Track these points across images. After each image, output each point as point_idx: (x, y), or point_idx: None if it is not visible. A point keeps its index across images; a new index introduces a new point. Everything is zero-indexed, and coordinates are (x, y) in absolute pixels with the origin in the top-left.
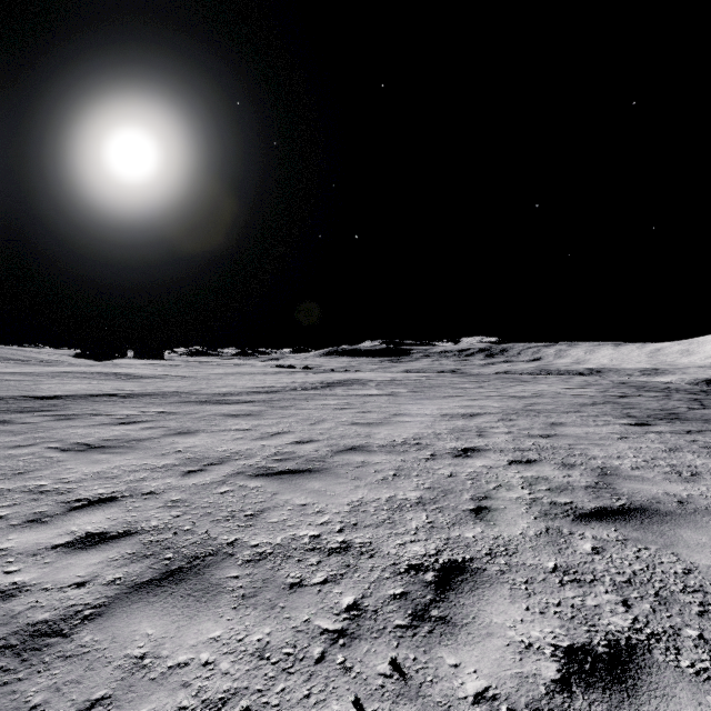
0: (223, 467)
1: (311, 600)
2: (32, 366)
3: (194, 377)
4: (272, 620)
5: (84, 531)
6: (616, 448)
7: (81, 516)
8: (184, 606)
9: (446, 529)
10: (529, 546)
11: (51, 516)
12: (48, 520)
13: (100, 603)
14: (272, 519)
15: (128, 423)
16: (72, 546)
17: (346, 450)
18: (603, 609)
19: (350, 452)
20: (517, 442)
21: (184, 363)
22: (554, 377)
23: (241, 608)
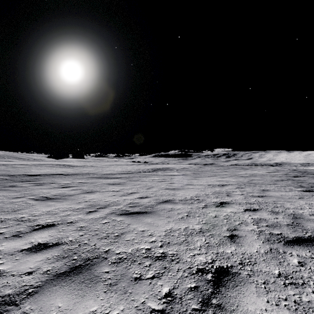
0: (105, 209)
1: (146, 289)
2: (29, 161)
3: (96, 166)
4: (124, 301)
5: (37, 242)
6: (298, 203)
7: (37, 233)
8: (79, 289)
9: (215, 247)
10: (262, 259)
11: (24, 233)
12: (22, 235)
13: (37, 285)
14: (127, 238)
15: (65, 187)
16: (30, 250)
17: (163, 202)
18: (313, 304)
19: (165, 203)
20: (247, 199)
21: (93, 160)
22: (260, 167)
23: (108, 292)
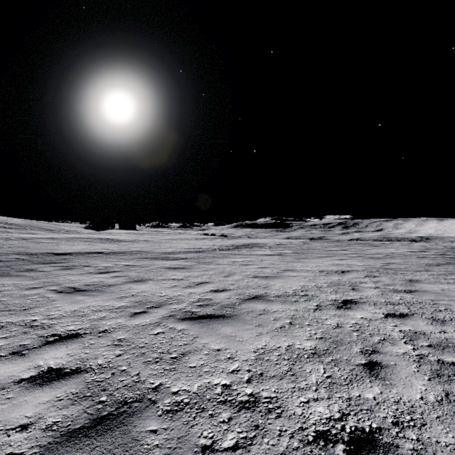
0: (160, 310)
1: None
2: (60, 233)
3: (152, 241)
4: None
5: (47, 366)
6: None
7: (50, 350)
8: None
9: (344, 386)
10: (435, 415)
11: (30, 349)
12: (26, 353)
13: (32, 454)
14: (192, 363)
15: (104, 273)
16: (33, 381)
17: (250, 299)
18: None
19: (253, 301)
20: (386, 296)
21: (148, 232)
22: (398, 243)
23: None
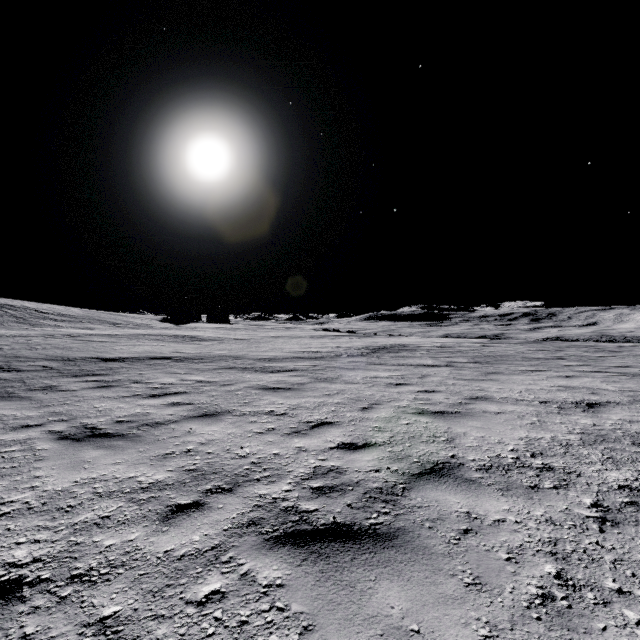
0: (231, 500)
1: None
2: (125, 328)
3: (248, 340)
4: None
5: None
6: None
7: None
8: None
9: None
10: None
11: None
12: None
13: None
14: None
15: (158, 396)
16: None
17: (425, 474)
18: None
19: (435, 481)
20: None
21: (244, 327)
22: None
23: None
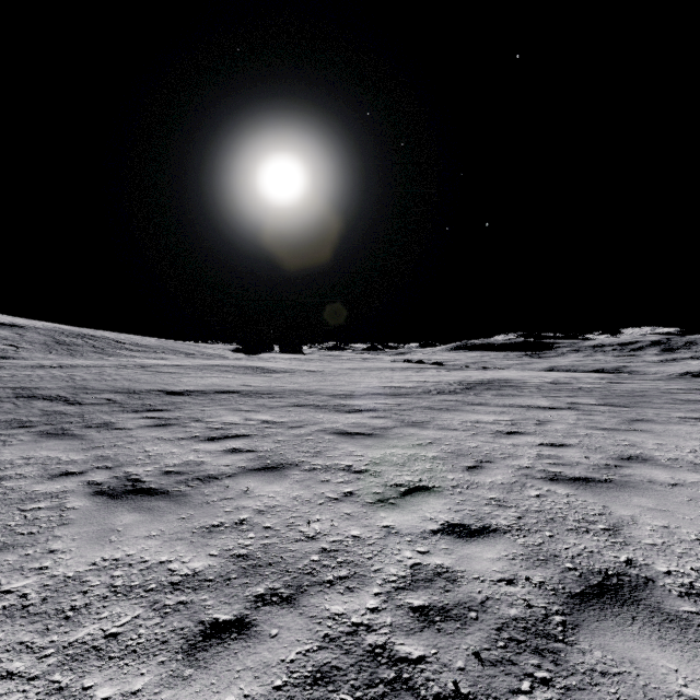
0: (290, 621)
1: None
2: (196, 359)
3: (322, 372)
4: None
5: None
6: None
7: None
8: None
9: None
10: None
11: None
12: None
13: None
14: None
15: (216, 439)
16: None
17: (593, 596)
18: None
19: (615, 614)
20: None
21: (318, 357)
22: None
23: None
